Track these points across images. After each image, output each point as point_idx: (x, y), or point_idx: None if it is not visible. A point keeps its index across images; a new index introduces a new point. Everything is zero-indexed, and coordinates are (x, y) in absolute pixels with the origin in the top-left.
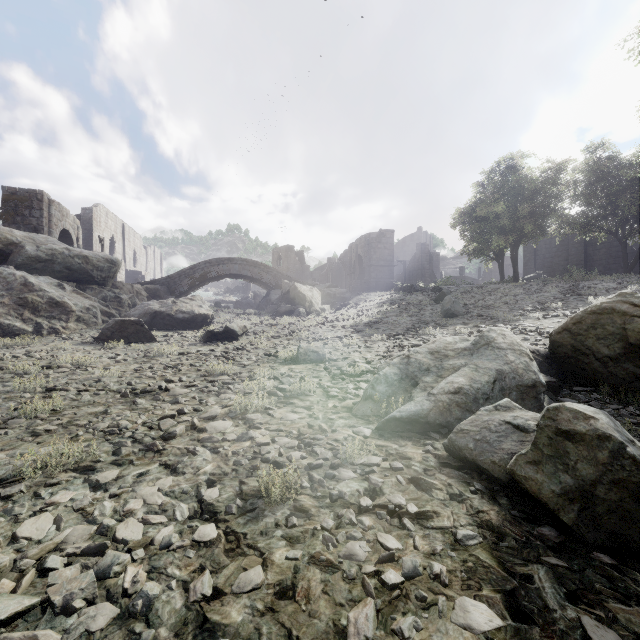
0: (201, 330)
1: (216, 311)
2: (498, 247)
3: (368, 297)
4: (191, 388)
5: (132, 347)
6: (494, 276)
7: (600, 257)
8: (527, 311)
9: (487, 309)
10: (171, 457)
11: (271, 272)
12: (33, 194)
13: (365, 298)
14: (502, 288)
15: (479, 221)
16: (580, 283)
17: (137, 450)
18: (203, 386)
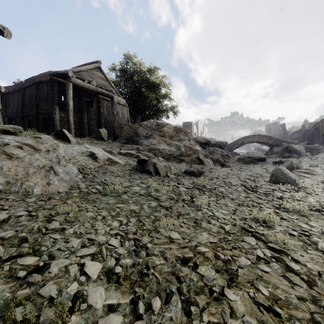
0: (264, 162)
1: None
2: None
3: None
4: None
5: (257, 164)
6: None
7: None
8: None
9: None
10: None
11: (273, 139)
12: (190, 123)
13: None
14: None
15: None
16: None
17: None
18: None
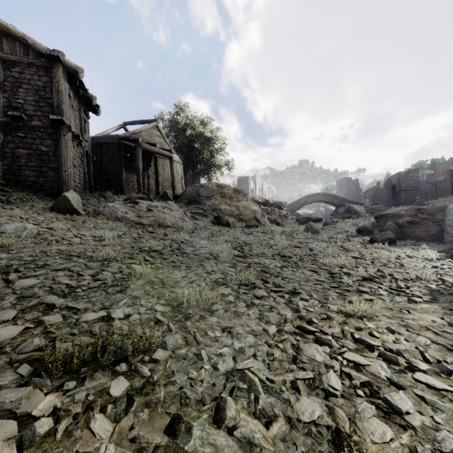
0: (321, 222)
1: None
2: None
3: (394, 209)
4: None
5: None
6: None
7: None
8: None
9: None
10: None
11: (338, 198)
12: (246, 178)
13: (393, 210)
14: None
15: None
16: None
17: None
18: None
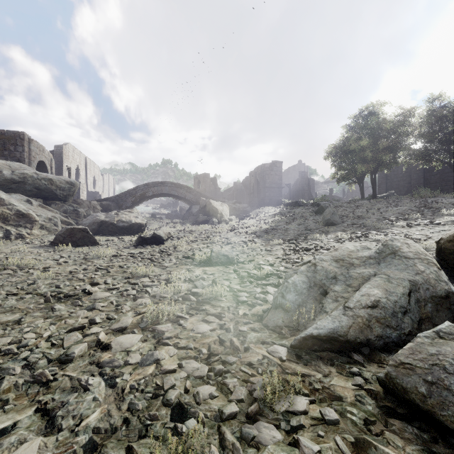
0: (136, 235)
1: (151, 221)
2: (360, 173)
3: (264, 210)
4: (112, 291)
5: (77, 250)
6: (354, 195)
7: (435, 181)
8: (392, 221)
9: (358, 219)
10: (57, 394)
11: (192, 192)
12: (17, 134)
13: (261, 211)
14: (366, 203)
15: (347, 153)
16: (428, 199)
17: (22, 381)
18: (124, 289)
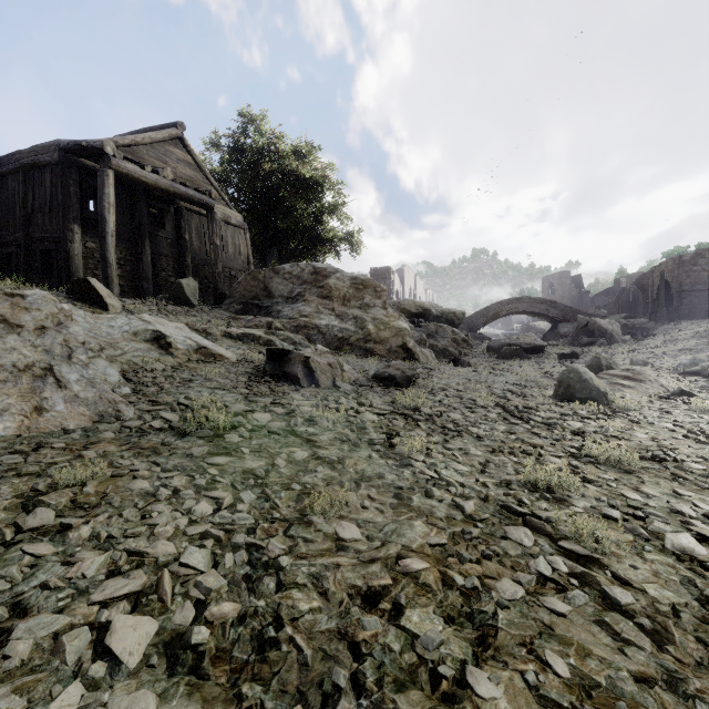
0: (541, 354)
1: None
2: None
3: (677, 327)
4: None
5: (526, 360)
6: None
7: None
8: None
9: None
10: None
11: (558, 307)
12: (386, 270)
13: (673, 328)
14: None
15: None
16: None
17: None
18: None
